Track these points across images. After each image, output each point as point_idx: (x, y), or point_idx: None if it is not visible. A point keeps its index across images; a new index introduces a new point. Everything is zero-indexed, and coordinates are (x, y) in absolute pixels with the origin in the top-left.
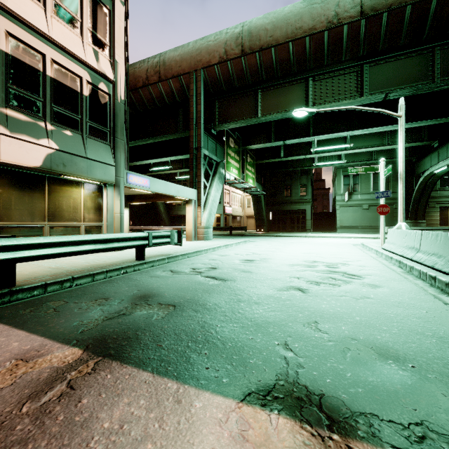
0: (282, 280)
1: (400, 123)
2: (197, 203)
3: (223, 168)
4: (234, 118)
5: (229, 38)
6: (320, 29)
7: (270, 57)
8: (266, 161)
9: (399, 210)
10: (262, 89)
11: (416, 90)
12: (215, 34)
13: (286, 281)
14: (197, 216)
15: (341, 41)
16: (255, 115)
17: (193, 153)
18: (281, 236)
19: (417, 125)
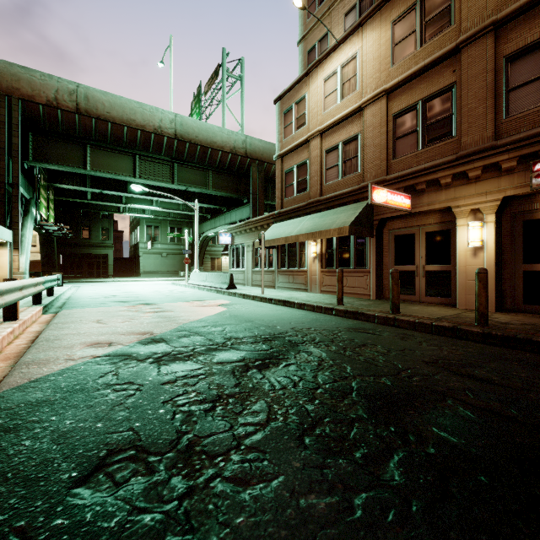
0: (162, 295)
1: (196, 213)
2: (12, 246)
3: (34, 207)
4: (57, 161)
5: (60, 88)
6: (150, 131)
7: (106, 127)
8: (68, 199)
9: (195, 262)
10: (92, 145)
11: (202, 191)
12: (42, 73)
13: (164, 295)
14: (12, 260)
15: (162, 144)
16: (83, 166)
17: (5, 188)
18: (92, 281)
19: (201, 205)
